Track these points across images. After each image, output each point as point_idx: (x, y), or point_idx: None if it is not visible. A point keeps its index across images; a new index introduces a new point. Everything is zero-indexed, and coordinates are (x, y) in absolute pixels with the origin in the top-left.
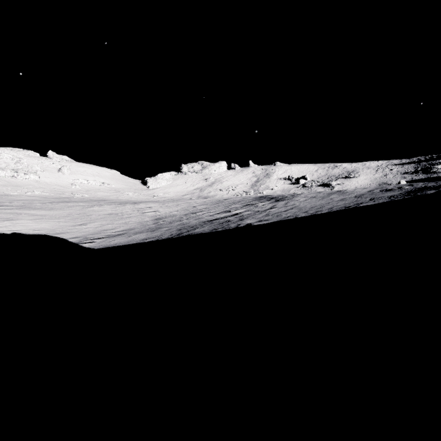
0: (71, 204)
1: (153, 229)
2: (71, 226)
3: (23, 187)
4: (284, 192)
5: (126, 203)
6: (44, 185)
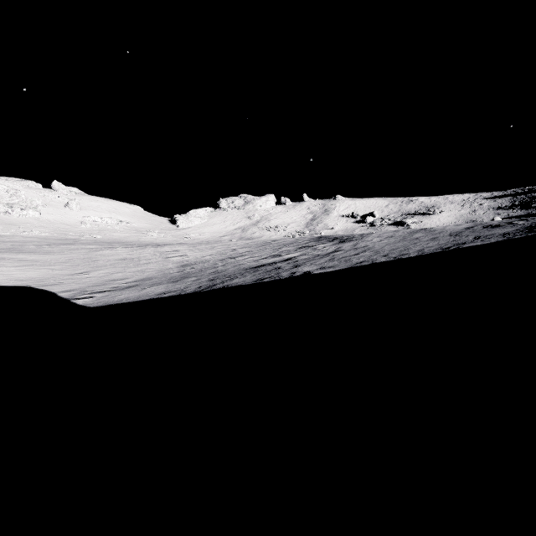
0: (75, 247)
1: (176, 279)
2: (67, 275)
3: (18, 226)
4: (347, 232)
5: (146, 246)
6: (46, 223)
